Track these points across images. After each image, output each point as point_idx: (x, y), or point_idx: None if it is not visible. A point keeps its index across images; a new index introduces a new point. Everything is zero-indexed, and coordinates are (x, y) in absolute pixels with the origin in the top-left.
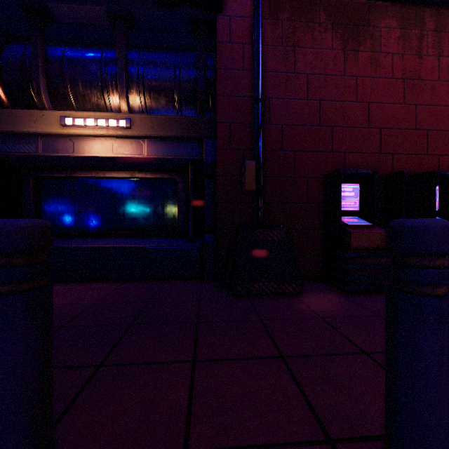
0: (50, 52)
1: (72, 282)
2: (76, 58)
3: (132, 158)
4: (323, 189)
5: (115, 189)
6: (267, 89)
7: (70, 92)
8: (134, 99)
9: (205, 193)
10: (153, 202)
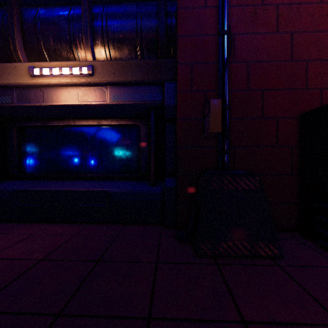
0: (26, 12)
1: (41, 223)
2: (47, 15)
3: (96, 106)
4: (295, 131)
5: (85, 136)
6: (232, 25)
7: (43, 48)
8: (99, 50)
9: (166, 138)
10: (118, 147)
